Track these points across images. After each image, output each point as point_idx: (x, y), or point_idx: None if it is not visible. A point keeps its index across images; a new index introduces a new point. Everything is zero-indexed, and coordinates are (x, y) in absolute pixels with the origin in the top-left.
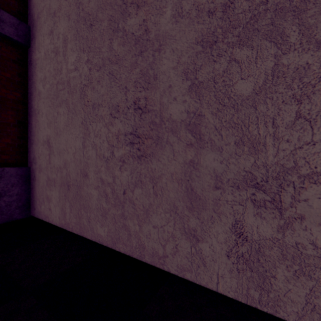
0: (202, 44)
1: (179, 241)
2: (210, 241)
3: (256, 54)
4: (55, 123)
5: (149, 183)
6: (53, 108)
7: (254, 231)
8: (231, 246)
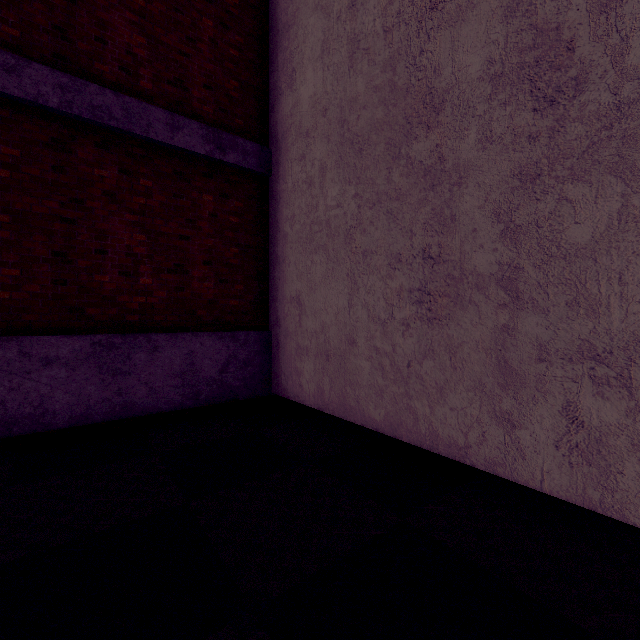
0: (520, 178)
1: (487, 427)
2: (532, 427)
3: (596, 193)
4: (308, 274)
5: (444, 353)
6: (306, 255)
7: (593, 416)
8: (561, 434)
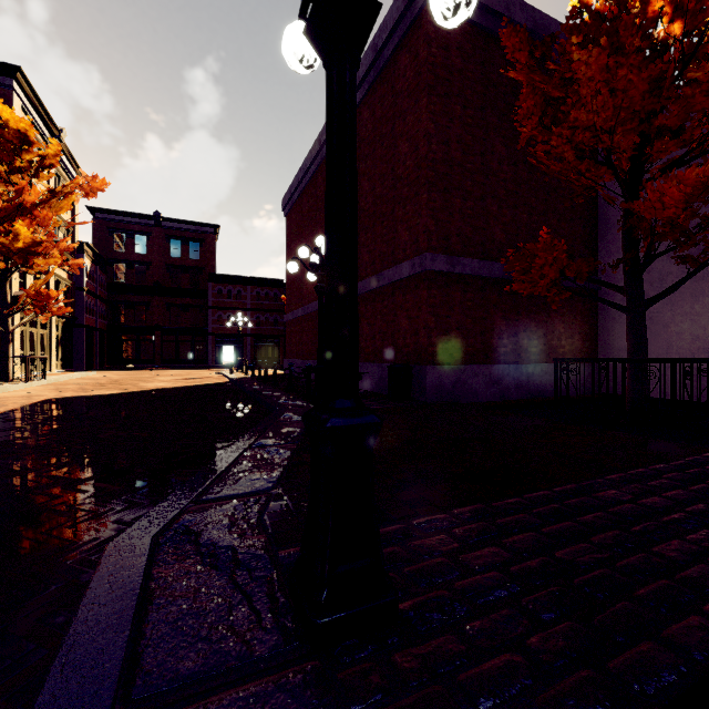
0: None
1: None
2: None
3: None
4: None
5: None
6: None
7: None
8: None
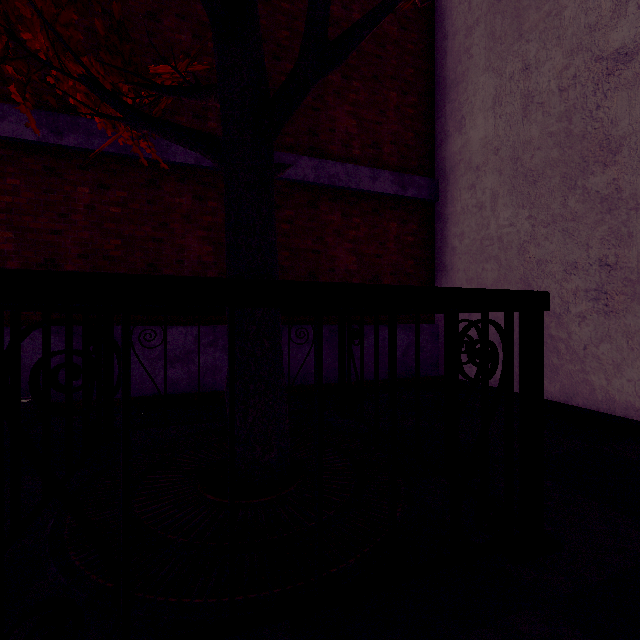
0: None
1: None
2: None
3: None
4: (478, 279)
5: (621, 338)
6: (476, 264)
7: None
8: None
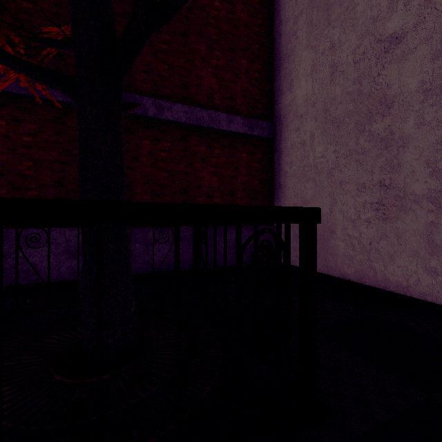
0: (441, 144)
1: (421, 276)
2: None
3: None
4: (302, 194)
5: (393, 237)
6: (300, 184)
7: None
8: None
